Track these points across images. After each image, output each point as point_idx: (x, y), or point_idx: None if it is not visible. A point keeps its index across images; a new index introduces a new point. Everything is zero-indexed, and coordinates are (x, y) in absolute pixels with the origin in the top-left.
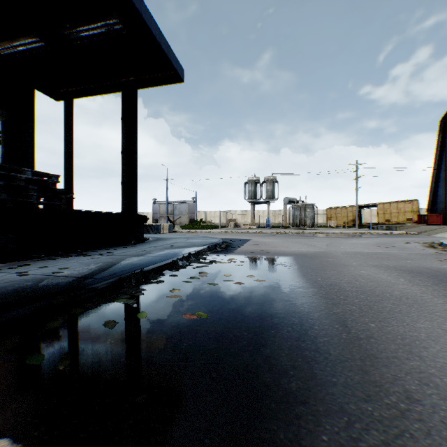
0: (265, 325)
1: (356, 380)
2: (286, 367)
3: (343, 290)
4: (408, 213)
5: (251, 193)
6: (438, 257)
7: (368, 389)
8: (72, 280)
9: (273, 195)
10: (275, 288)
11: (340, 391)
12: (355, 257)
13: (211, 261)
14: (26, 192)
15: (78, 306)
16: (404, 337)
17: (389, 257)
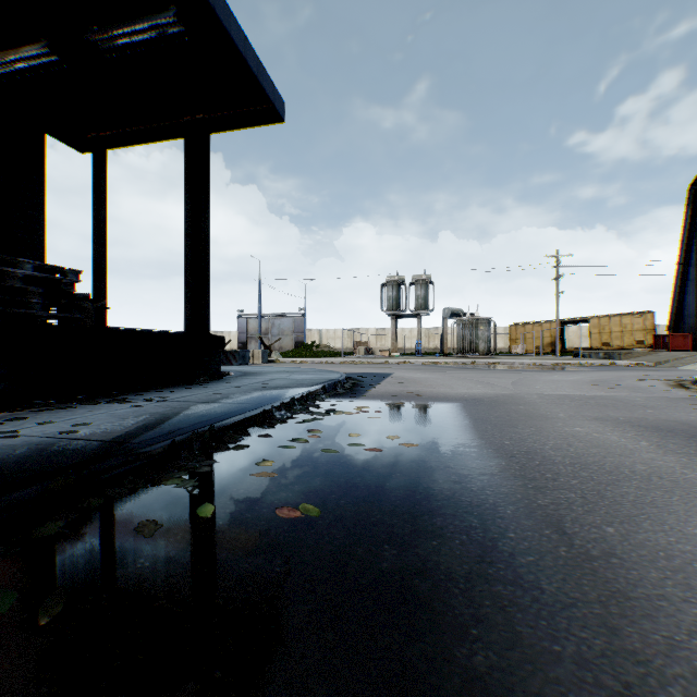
0: (420, 530)
1: (598, 650)
2: (464, 618)
3: (549, 463)
4: (638, 332)
5: (392, 300)
6: (695, 403)
7: (624, 670)
8: (90, 446)
9: (426, 304)
10: (435, 458)
11: (571, 675)
12: (561, 403)
13: (329, 411)
14: (25, 298)
15: (96, 494)
16: (670, 555)
17: (616, 403)
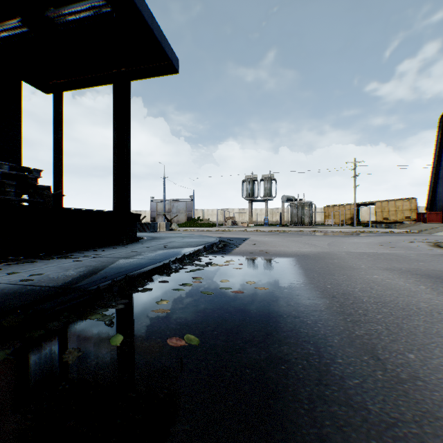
0: (272, 356)
1: None
2: (310, 438)
3: (359, 302)
4: (406, 211)
5: (249, 191)
6: None
7: None
8: (38, 291)
9: (271, 193)
10: (280, 298)
11: None
12: (361, 258)
13: (207, 263)
14: (3, 188)
15: (38, 327)
16: None
17: (398, 258)
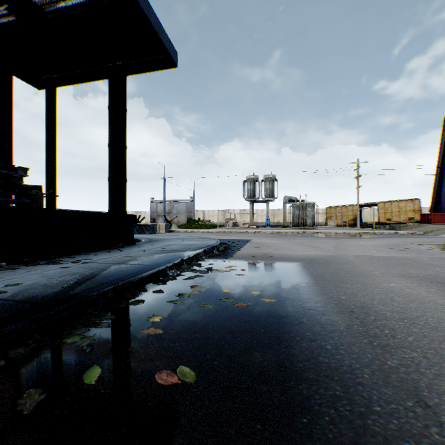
0: (288, 401)
1: None
2: None
3: (382, 318)
4: (409, 212)
5: (250, 191)
6: None
7: None
8: (7, 307)
9: (272, 193)
10: (290, 313)
11: None
12: (372, 263)
13: (207, 269)
14: None
15: None
16: None
17: (411, 263)
